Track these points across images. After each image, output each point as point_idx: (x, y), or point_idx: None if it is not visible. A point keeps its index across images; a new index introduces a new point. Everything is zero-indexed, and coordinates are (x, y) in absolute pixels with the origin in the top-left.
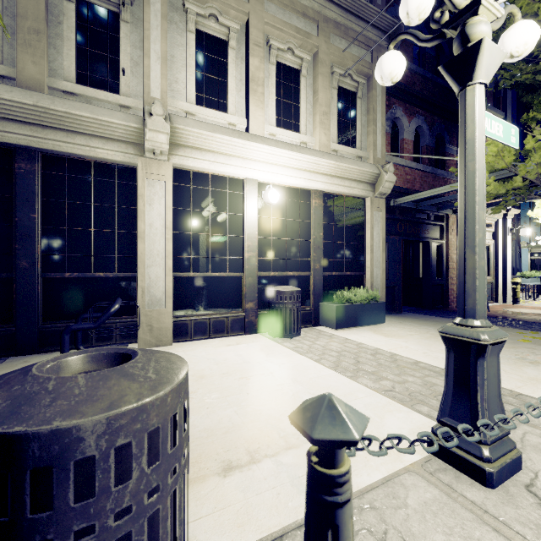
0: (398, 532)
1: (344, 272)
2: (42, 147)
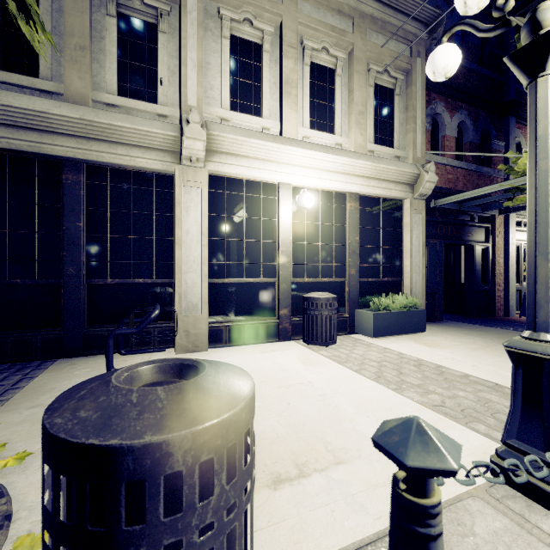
0: None
1: (381, 278)
2: (87, 158)
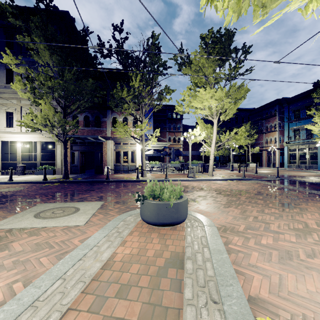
0: None
1: (48, 161)
2: None
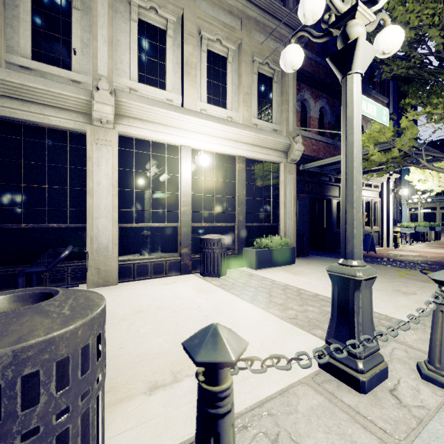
0: (288, 433)
1: (263, 223)
2: None
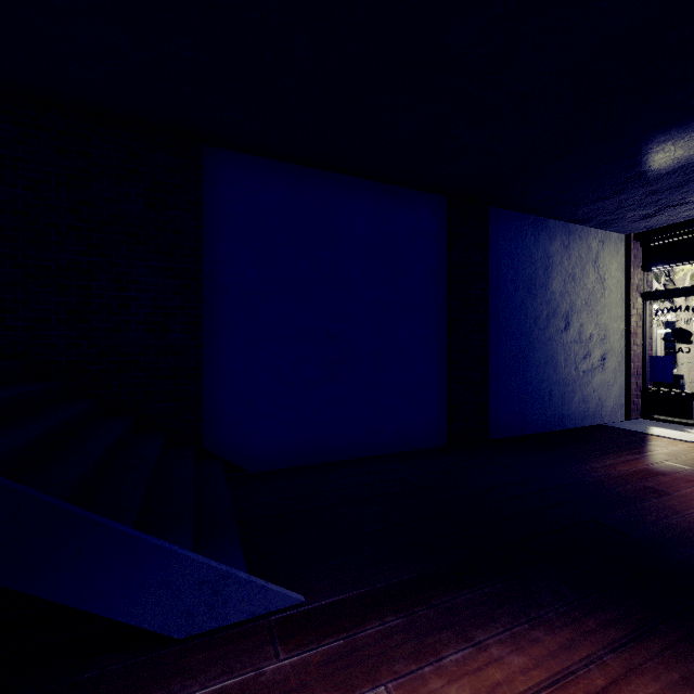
0: None
1: None
2: None
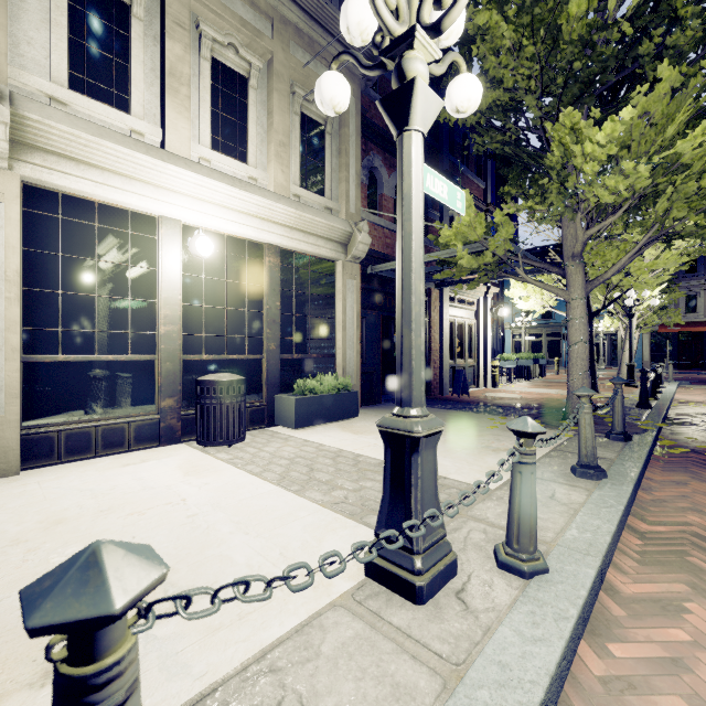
0: (298, 696)
1: (309, 354)
2: None
